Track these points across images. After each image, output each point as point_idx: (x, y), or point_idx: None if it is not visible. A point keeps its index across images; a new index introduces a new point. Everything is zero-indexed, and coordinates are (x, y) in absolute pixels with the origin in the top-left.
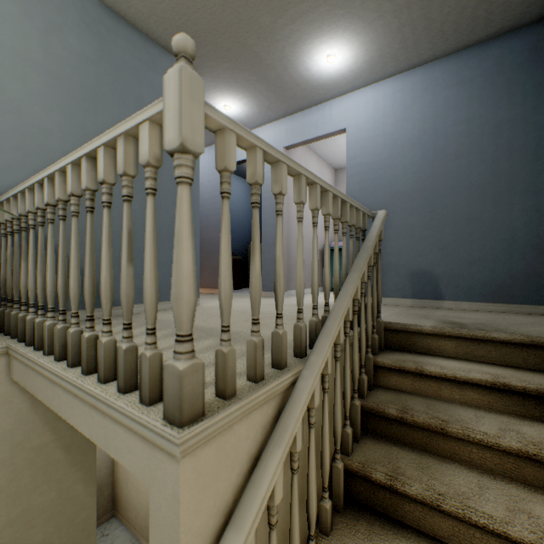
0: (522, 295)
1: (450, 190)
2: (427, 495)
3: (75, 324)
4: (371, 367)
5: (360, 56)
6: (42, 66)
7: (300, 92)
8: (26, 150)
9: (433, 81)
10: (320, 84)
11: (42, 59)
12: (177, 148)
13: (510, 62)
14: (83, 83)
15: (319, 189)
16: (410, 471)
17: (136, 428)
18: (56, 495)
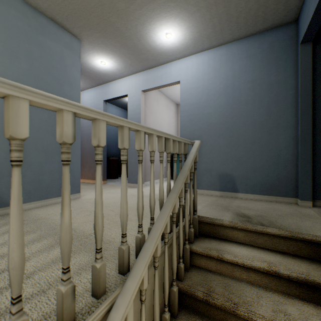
0: (284, 191)
1: (242, 124)
2: None
3: None
4: (187, 255)
5: (187, 35)
6: None
7: (150, 56)
8: None
9: (232, 54)
10: (163, 52)
11: None
12: None
13: (277, 46)
14: None
15: (143, 134)
16: None
17: None
18: None
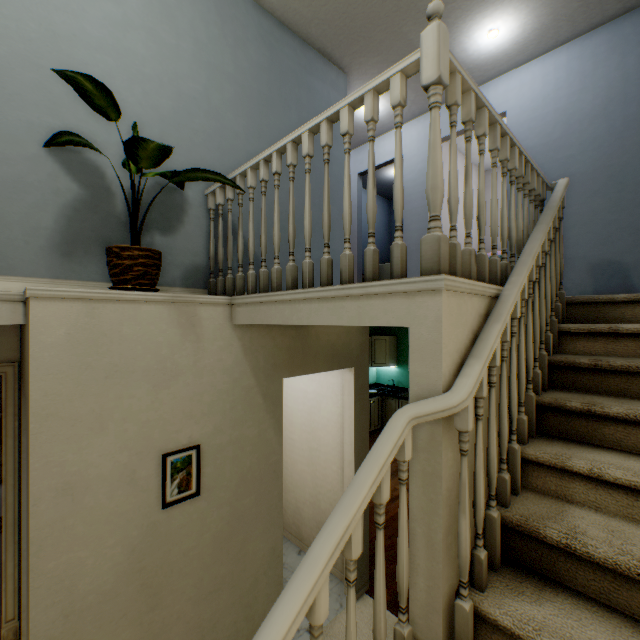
0: None
1: None
2: (630, 412)
3: (308, 257)
4: (554, 330)
5: (528, 25)
6: (233, 78)
7: None
8: (223, 150)
9: (622, 38)
10: (477, 65)
11: (232, 72)
12: (434, 81)
13: None
14: (259, 90)
15: (508, 142)
16: (608, 403)
17: (396, 289)
18: (257, 433)
